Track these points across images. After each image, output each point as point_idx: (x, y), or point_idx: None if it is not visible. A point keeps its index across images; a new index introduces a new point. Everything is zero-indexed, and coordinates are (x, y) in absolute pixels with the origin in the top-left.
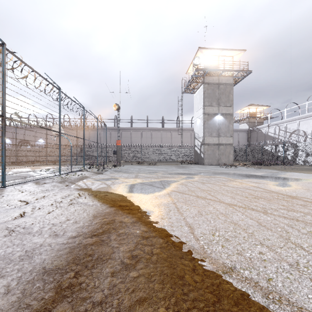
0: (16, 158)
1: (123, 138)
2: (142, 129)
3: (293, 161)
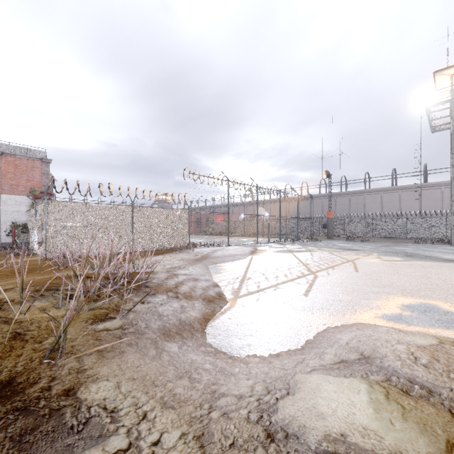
0: (244, 231)
1: (353, 205)
2: (382, 191)
3: None
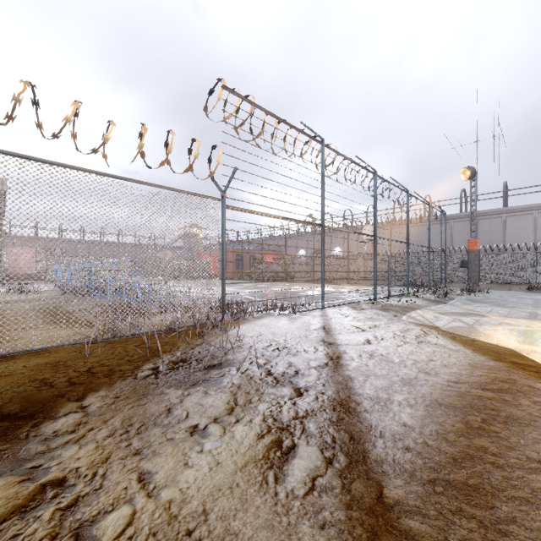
0: (314, 273)
1: (482, 234)
2: (536, 209)
3: None
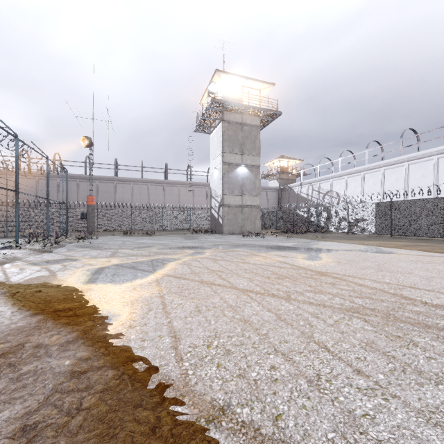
0: None
1: (101, 194)
2: (133, 181)
3: (326, 228)
